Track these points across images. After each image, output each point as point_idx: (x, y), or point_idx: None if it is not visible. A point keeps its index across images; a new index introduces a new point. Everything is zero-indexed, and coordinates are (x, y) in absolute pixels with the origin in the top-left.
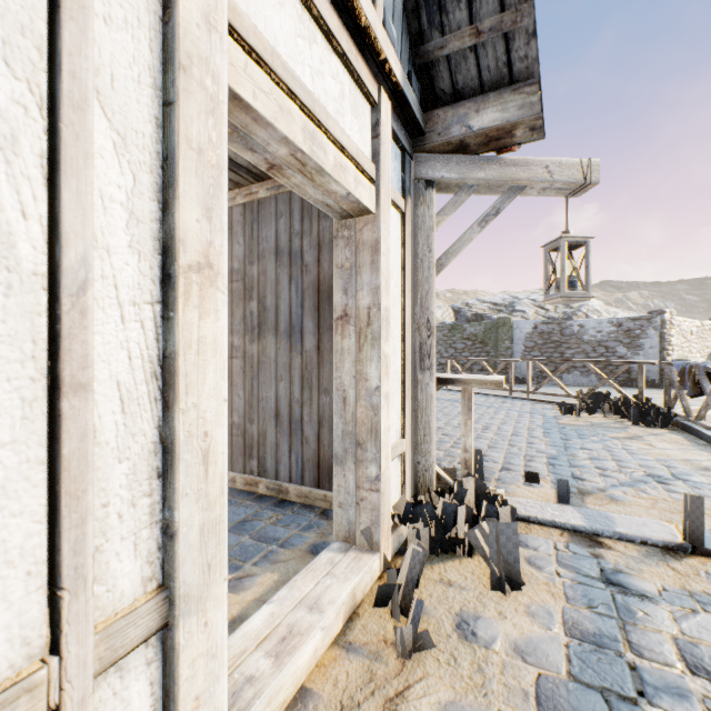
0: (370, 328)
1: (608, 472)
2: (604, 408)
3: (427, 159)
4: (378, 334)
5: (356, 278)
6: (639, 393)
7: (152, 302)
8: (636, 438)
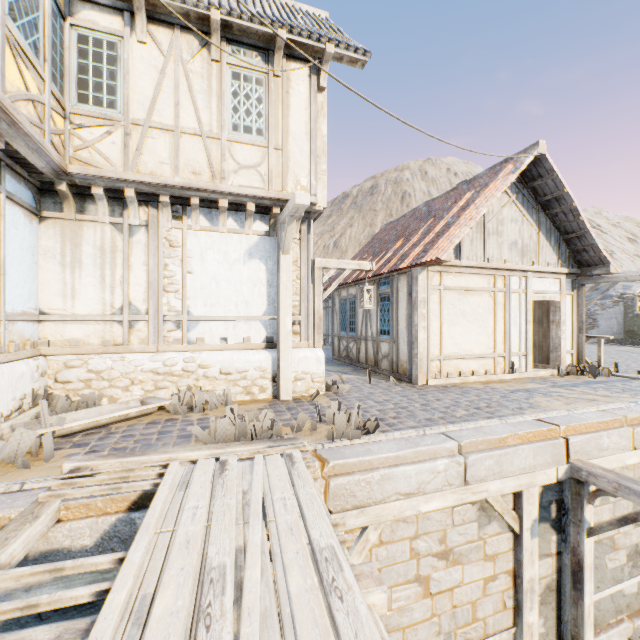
0: (558, 324)
1: None
2: None
3: (581, 279)
4: (560, 325)
5: (555, 313)
6: None
7: (524, 325)
8: None
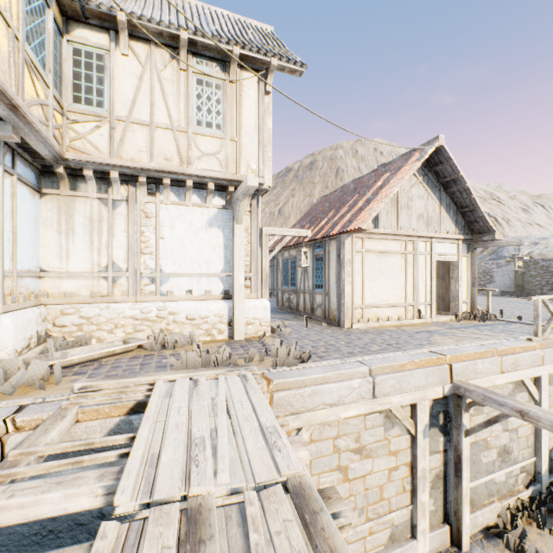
0: (456, 279)
1: None
2: None
3: (474, 244)
4: (458, 281)
5: (454, 271)
6: None
7: (429, 280)
8: None
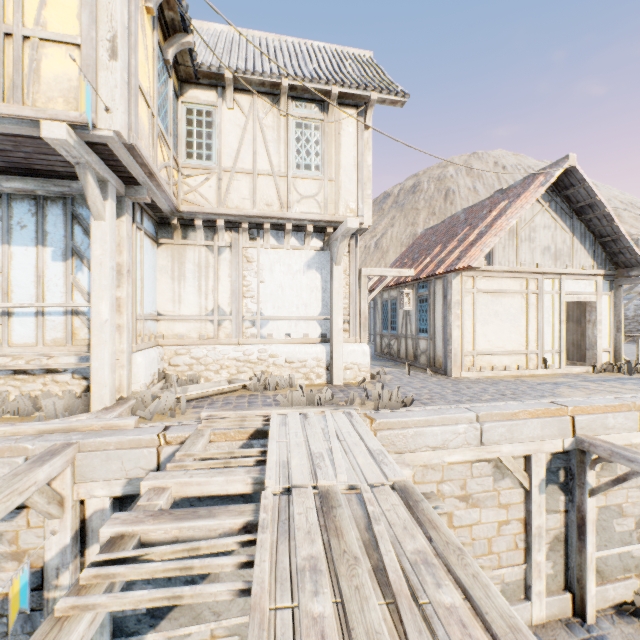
0: (594, 323)
1: None
2: None
3: (618, 280)
4: (596, 325)
5: (591, 313)
6: None
7: (558, 324)
8: None
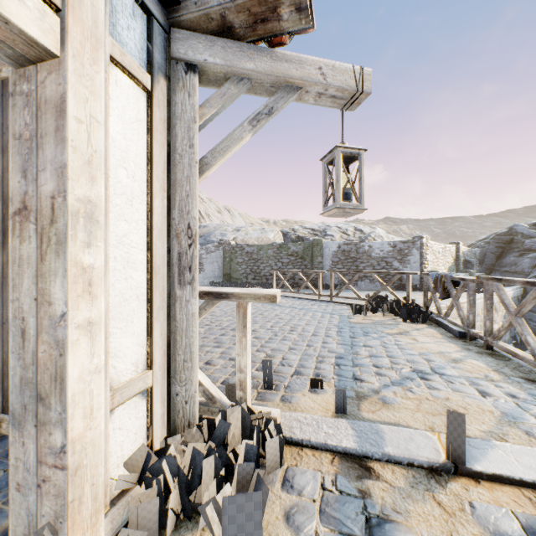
0: (54, 226)
1: (382, 370)
2: (384, 308)
3: (186, 36)
4: (64, 236)
5: (37, 153)
6: (407, 296)
7: None
8: (404, 333)
